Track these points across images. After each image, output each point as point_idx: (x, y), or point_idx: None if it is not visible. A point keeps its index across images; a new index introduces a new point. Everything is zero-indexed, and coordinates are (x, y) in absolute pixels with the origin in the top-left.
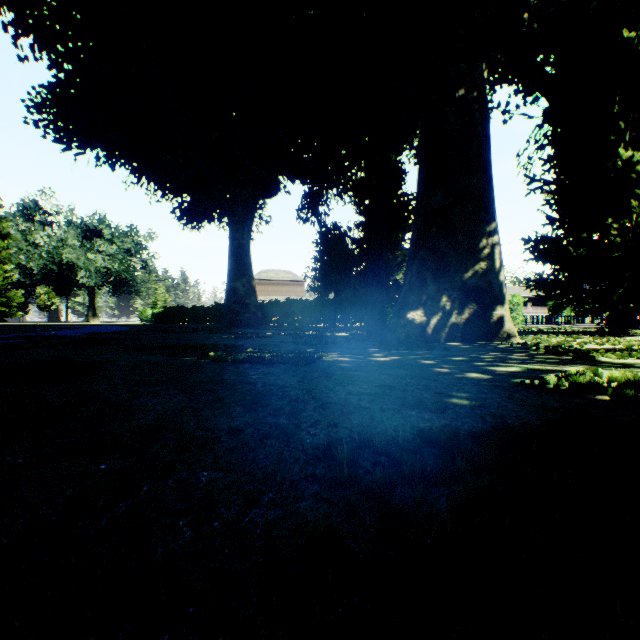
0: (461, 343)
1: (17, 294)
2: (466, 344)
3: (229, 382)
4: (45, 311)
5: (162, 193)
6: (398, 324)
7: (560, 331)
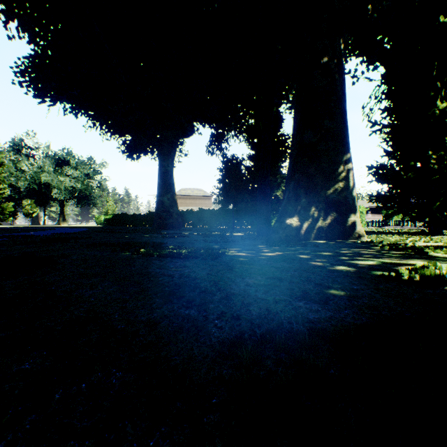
0: (325, 241)
1: (9, 205)
2: (329, 242)
3: (153, 274)
4: (29, 217)
5: (111, 134)
6: (280, 227)
7: (393, 232)
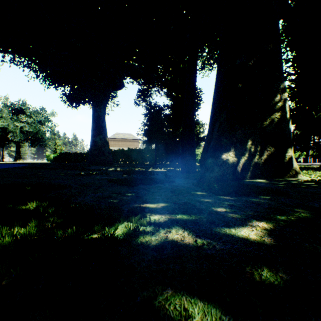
0: (266, 180)
1: None
2: (274, 181)
3: None
4: None
5: (50, 83)
6: (215, 164)
7: None
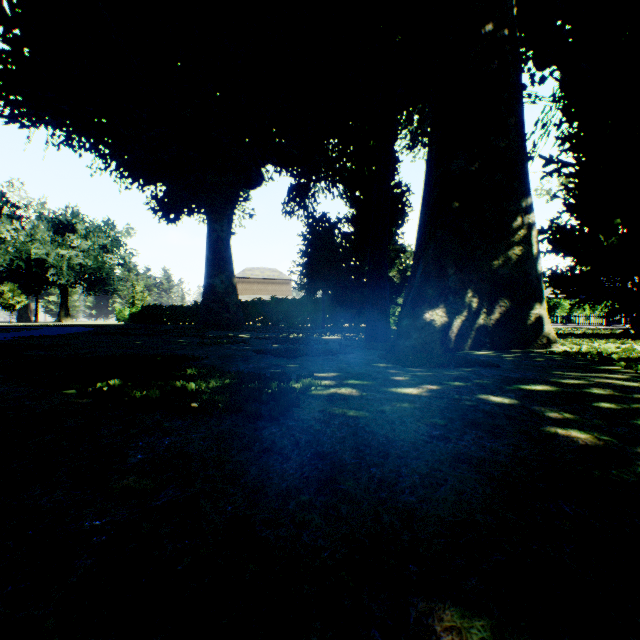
0: (494, 352)
1: None
2: (503, 354)
3: None
4: (9, 310)
5: (132, 179)
6: (413, 327)
7: (576, 333)
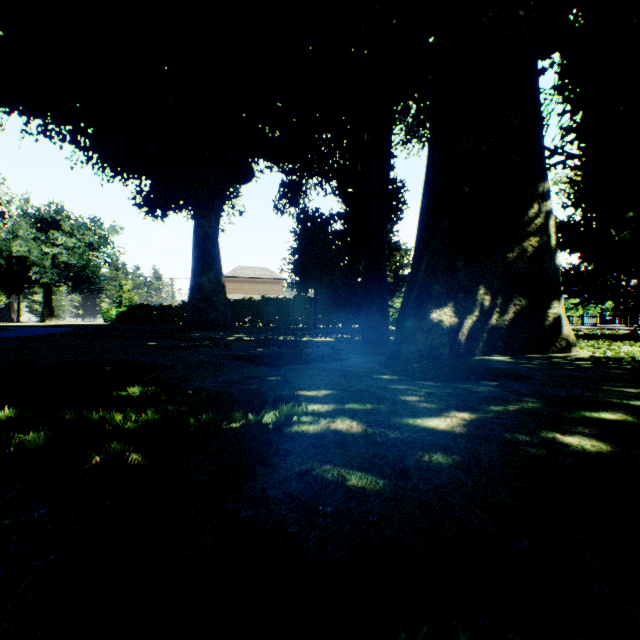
0: (510, 357)
1: None
2: (522, 360)
3: None
4: None
5: (114, 172)
6: (418, 329)
7: (580, 334)
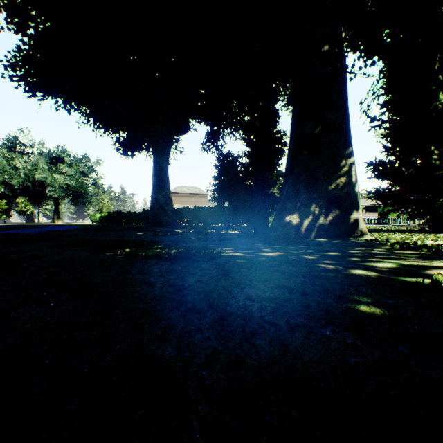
0: (327, 239)
1: (2, 203)
2: (331, 240)
3: (129, 282)
4: (22, 215)
5: (104, 130)
6: (279, 225)
7: (392, 229)
